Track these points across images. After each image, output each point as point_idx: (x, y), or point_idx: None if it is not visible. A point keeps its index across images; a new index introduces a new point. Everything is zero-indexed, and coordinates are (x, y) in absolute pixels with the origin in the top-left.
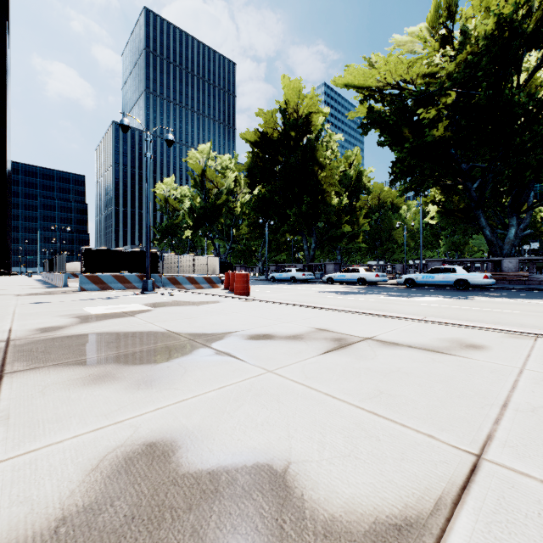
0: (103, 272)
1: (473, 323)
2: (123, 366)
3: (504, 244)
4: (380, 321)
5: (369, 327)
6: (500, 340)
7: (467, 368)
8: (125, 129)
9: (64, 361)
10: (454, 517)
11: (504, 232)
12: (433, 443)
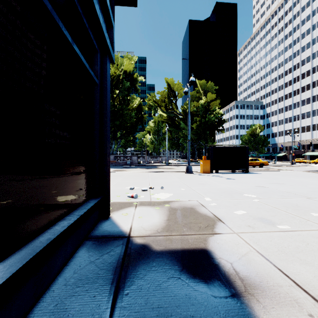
0: None
1: None
2: None
3: (111, 150)
4: None
5: None
6: None
7: None
8: None
9: None
10: None
11: (111, 146)
12: None
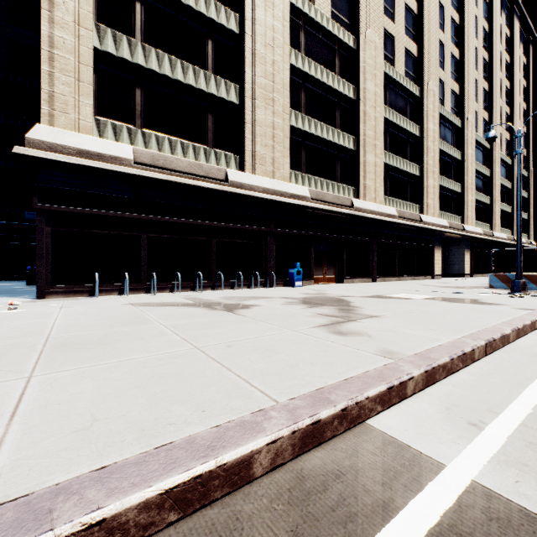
0: (513, 272)
1: (444, 347)
2: (300, 302)
3: None
4: (439, 330)
5: (397, 324)
6: (366, 343)
7: (294, 324)
8: (489, 141)
9: (305, 300)
10: (230, 312)
11: None
12: (247, 314)
